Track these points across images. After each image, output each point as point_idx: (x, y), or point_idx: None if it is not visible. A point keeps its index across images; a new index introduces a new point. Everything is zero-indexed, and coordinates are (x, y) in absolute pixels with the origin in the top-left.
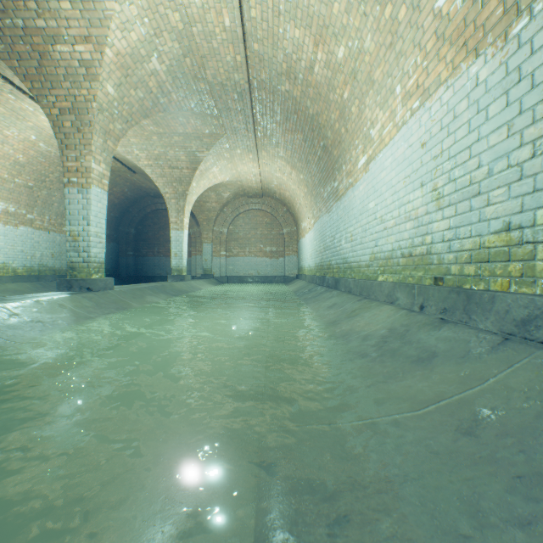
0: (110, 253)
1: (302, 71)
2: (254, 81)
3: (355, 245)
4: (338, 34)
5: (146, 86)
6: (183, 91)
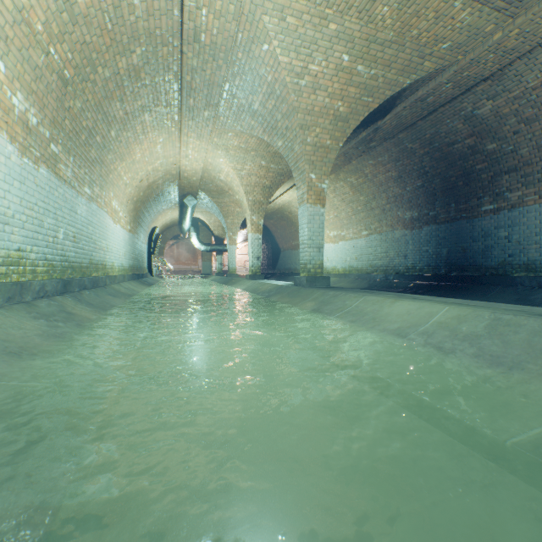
0: None
1: None
2: None
3: None
4: None
5: None
6: None
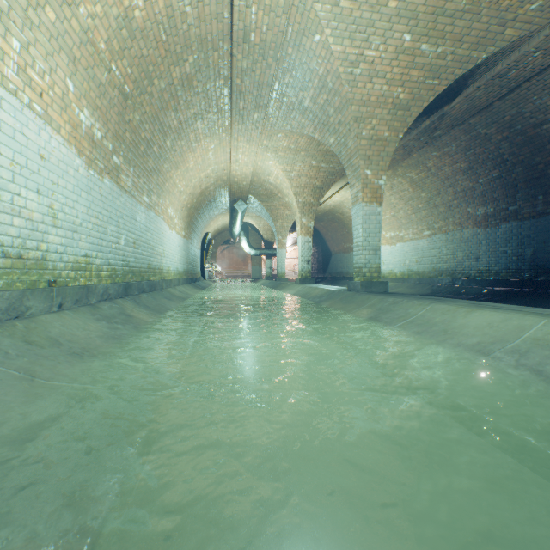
0: None
1: None
2: None
3: None
4: None
5: None
6: None
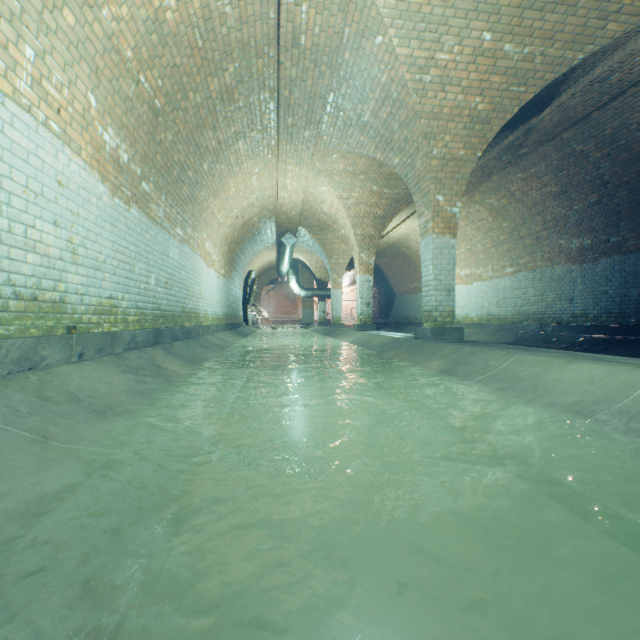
0: None
1: None
2: None
3: None
4: None
5: None
6: None
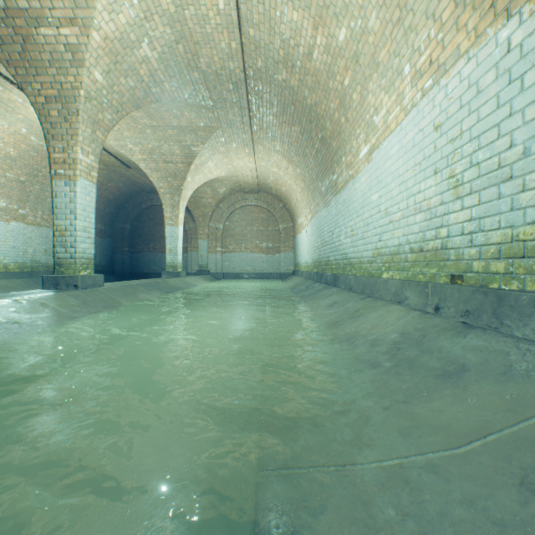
0: (105, 249)
1: (300, 58)
2: (249, 70)
3: (356, 240)
4: (340, 14)
5: (137, 74)
6: (176, 80)
